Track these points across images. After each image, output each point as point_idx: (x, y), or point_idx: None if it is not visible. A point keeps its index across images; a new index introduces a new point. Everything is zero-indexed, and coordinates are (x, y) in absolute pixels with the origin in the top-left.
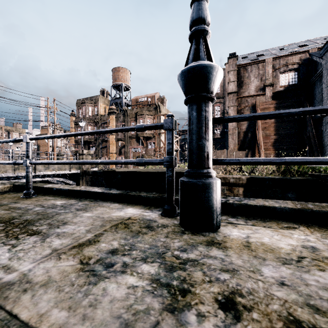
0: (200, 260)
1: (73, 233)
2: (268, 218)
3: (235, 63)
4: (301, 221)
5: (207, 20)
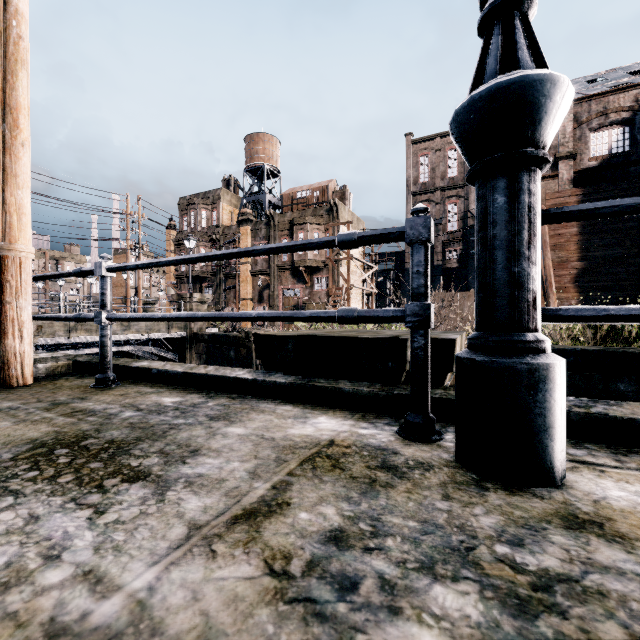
0: (584, 579)
1: (222, 480)
2: None
3: None
4: None
5: None
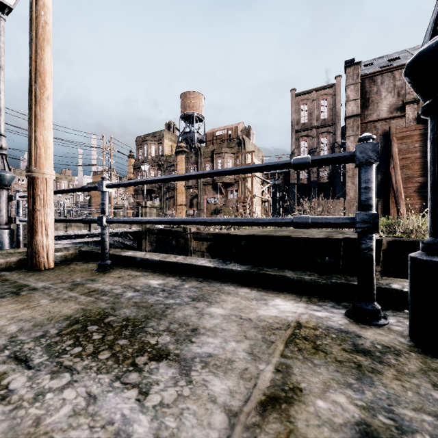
0: None
1: (230, 361)
2: None
3: (357, 73)
4: None
5: None
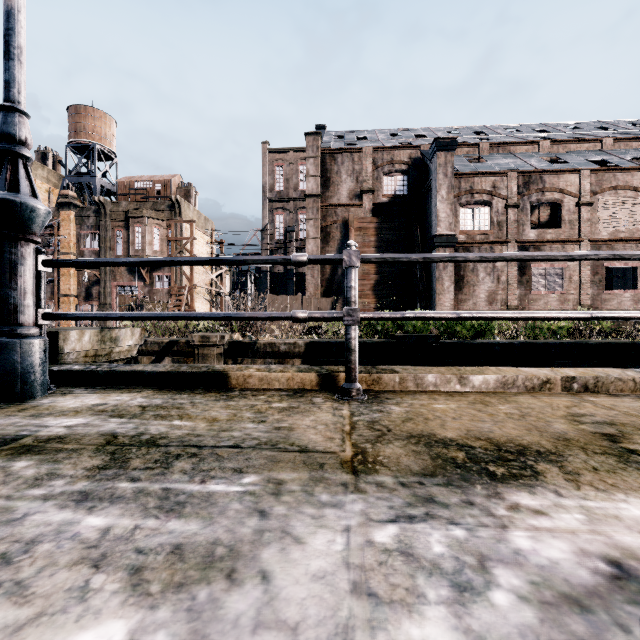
0: None
1: None
2: (136, 385)
3: (317, 146)
4: (167, 385)
5: (17, 138)
